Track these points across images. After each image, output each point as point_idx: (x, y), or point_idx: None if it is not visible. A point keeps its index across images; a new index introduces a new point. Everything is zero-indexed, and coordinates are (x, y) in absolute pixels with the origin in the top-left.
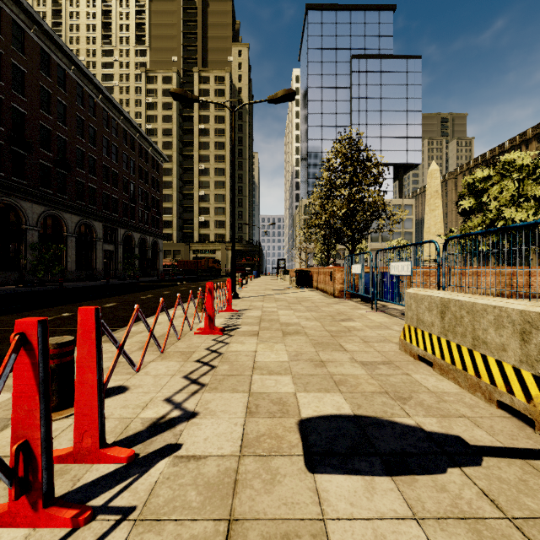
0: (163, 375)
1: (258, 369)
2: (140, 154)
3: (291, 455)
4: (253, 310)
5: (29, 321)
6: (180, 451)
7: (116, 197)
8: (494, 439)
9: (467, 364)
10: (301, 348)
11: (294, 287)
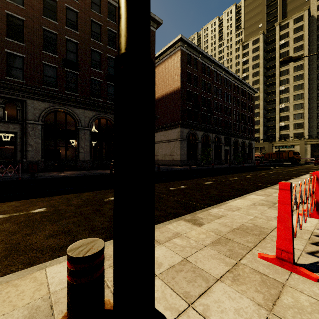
0: None
1: None
2: (241, 94)
3: None
4: None
5: (316, 172)
6: None
7: (230, 121)
8: None
9: None
10: None
11: None
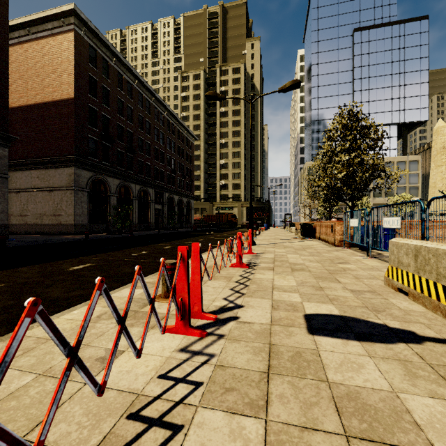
0: (218, 287)
1: (276, 289)
2: (178, 137)
3: (300, 327)
4: (267, 254)
5: (183, 247)
6: (239, 319)
7: (163, 170)
8: (439, 335)
9: (432, 292)
10: (306, 279)
11: (299, 237)
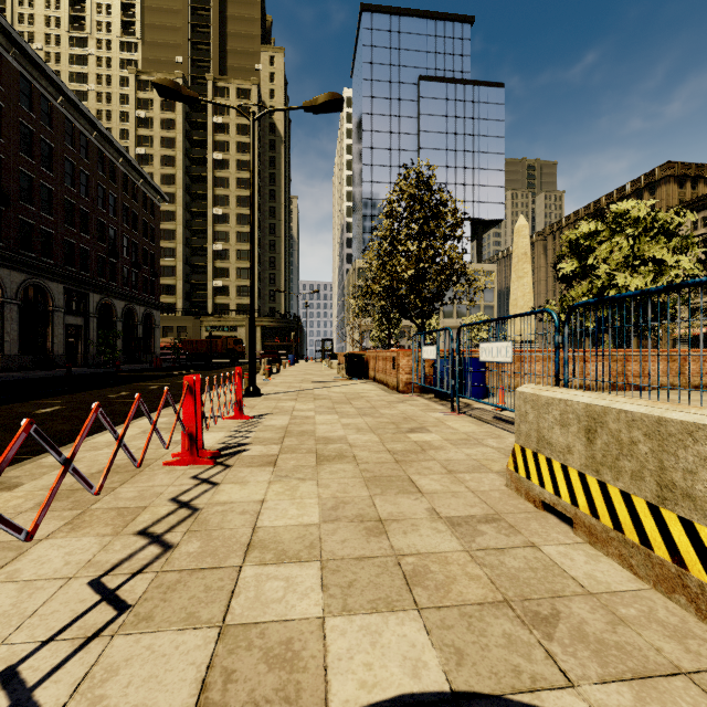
0: (45, 581)
1: (257, 550)
2: (125, 188)
3: None
4: (277, 416)
5: None
6: None
7: (87, 248)
8: None
9: (651, 533)
10: (345, 491)
11: (343, 377)
